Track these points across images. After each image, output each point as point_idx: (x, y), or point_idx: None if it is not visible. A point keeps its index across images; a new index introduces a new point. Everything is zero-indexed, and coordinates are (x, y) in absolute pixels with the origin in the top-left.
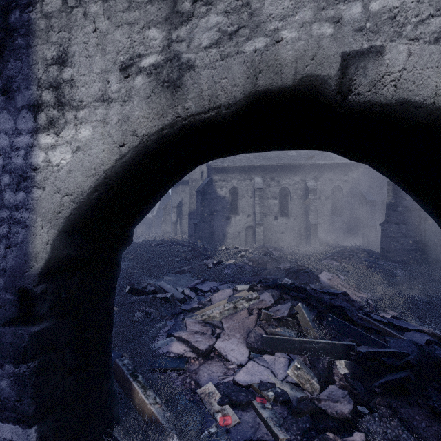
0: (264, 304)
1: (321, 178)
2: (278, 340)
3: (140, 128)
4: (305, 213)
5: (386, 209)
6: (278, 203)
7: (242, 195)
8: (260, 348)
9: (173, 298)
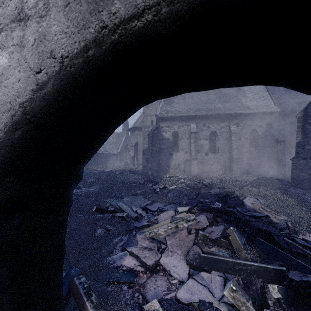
0: (200, 225)
1: (241, 123)
2: (213, 259)
3: (57, 47)
4: (229, 150)
5: (296, 147)
6: (208, 143)
7: (181, 137)
8: (198, 266)
9: (128, 217)
